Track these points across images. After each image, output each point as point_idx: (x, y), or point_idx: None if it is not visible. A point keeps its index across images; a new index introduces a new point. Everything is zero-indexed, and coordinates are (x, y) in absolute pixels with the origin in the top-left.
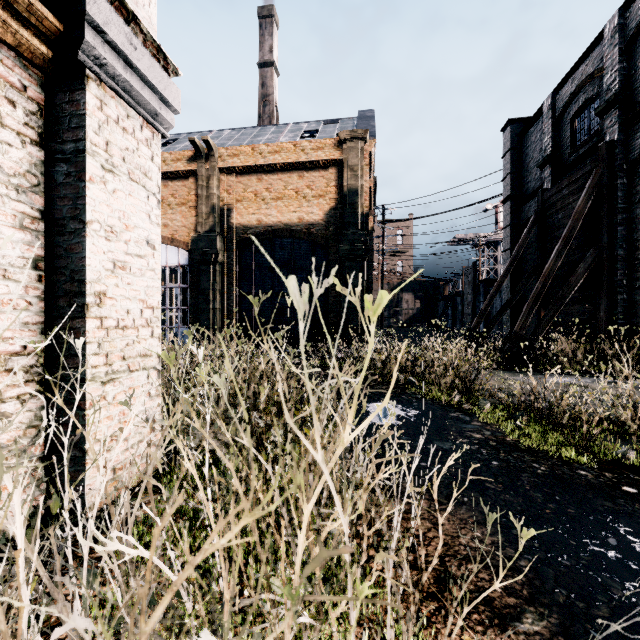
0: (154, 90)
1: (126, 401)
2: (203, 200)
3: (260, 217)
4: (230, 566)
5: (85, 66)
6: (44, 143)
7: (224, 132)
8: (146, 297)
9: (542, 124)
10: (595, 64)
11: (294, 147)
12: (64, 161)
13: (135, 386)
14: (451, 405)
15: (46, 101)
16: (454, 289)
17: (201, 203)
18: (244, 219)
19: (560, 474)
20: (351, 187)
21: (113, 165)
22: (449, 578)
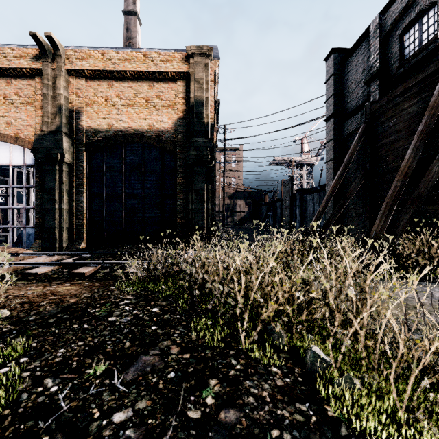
0: None
1: None
2: (49, 99)
3: (111, 121)
4: None
5: None
6: None
7: (82, 48)
8: None
9: (365, 48)
10: None
11: (144, 57)
12: None
13: None
14: None
15: None
16: (275, 197)
17: (46, 102)
18: (94, 122)
19: None
20: (197, 98)
21: None
22: None
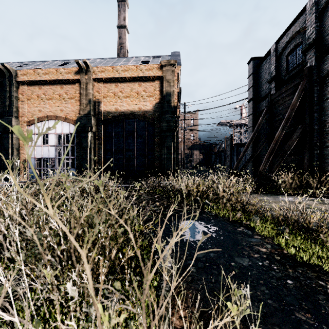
0: None
1: None
2: (83, 96)
3: (117, 107)
4: None
5: None
6: None
7: (97, 60)
8: None
9: (269, 59)
10: (300, 25)
11: (136, 68)
12: None
13: None
14: (235, 221)
15: None
16: (220, 148)
17: (82, 98)
18: (107, 108)
19: None
20: (167, 91)
21: None
22: None
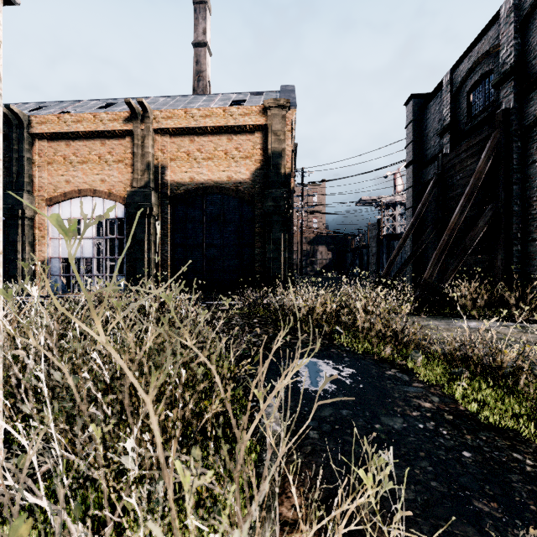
0: None
1: None
2: (138, 158)
3: (192, 175)
4: None
5: None
6: None
7: (160, 99)
8: None
9: (441, 98)
10: (491, 42)
11: (223, 112)
12: None
13: None
14: (383, 359)
15: None
16: (361, 242)
17: (137, 160)
18: (177, 176)
19: None
20: (275, 150)
21: None
22: None
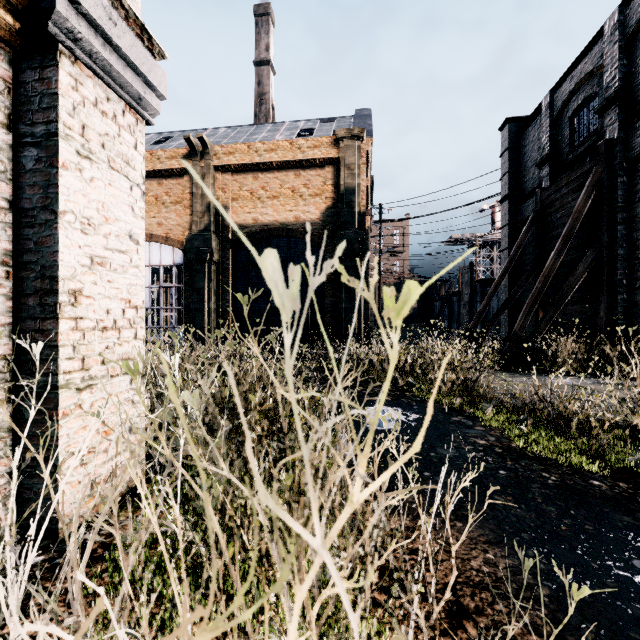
0: (137, 72)
1: (98, 412)
2: (198, 198)
3: (256, 216)
4: (215, 601)
5: (57, 40)
6: (12, 125)
7: (219, 130)
8: (129, 296)
9: (540, 123)
10: (594, 62)
11: (290, 145)
12: (34, 145)
13: (116, 392)
14: (452, 408)
15: (14, 79)
16: (451, 289)
17: (196, 201)
18: (240, 218)
19: (572, 485)
20: (348, 186)
21: (90, 151)
22: (462, 611)
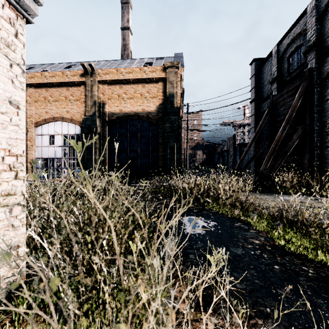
0: None
1: None
2: (89, 98)
3: (121, 108)
4: None
5: None
6: None
7: (101, 62)
8: (8, 147)
9: (271, 61)
10: (301, 27)
11: (140, 70)
12: None
13: None
14: (233, 217)
15: None
16: (223, 148)
17: (88, 99)
18: (112, 109)
19: (325, 277)
20: (171, 92)
21: None
22: None
